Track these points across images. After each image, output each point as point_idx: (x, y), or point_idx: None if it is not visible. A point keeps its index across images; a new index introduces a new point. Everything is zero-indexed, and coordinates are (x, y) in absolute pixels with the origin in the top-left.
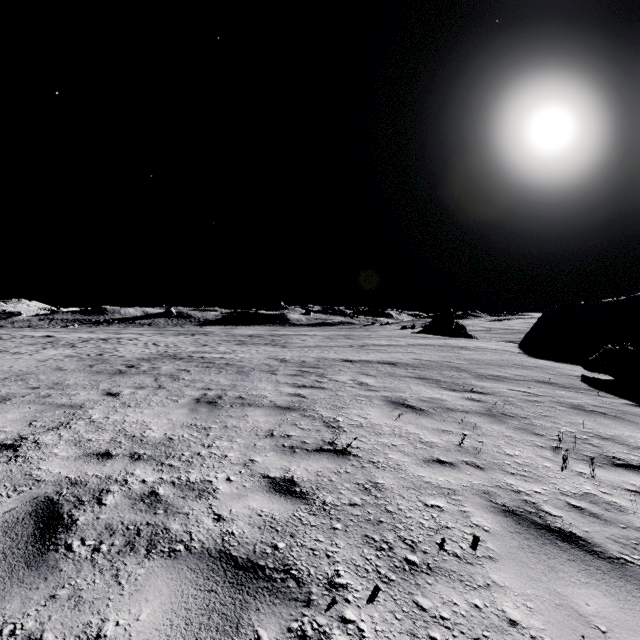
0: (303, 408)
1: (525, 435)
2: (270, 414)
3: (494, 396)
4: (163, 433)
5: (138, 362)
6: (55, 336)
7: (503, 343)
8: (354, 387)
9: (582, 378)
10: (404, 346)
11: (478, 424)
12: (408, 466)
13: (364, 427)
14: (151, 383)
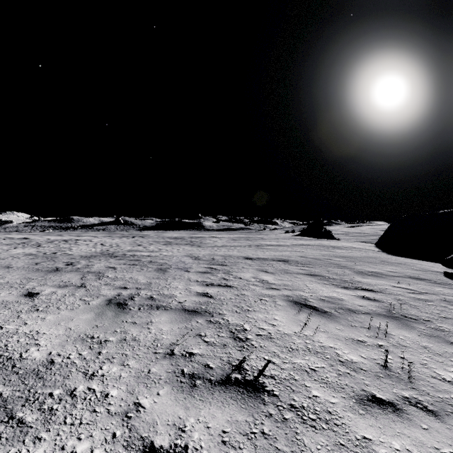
0: (209, 311)
1: (443, 345)
2: (175, 320)
3: (384, 294)
4: (48, 352)
5: (79, 260)
6: (30, 238)
7: (363, 243)
8: (257, 285)
9: (444, 274)
10: (290, 246)
11: (387, 330)
12: (342, 415)
13: (274, 339)
14: (76, 281)
